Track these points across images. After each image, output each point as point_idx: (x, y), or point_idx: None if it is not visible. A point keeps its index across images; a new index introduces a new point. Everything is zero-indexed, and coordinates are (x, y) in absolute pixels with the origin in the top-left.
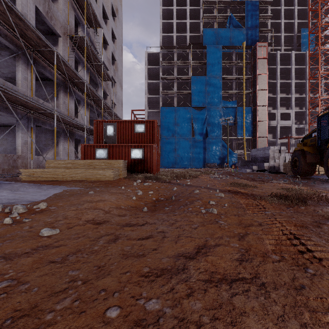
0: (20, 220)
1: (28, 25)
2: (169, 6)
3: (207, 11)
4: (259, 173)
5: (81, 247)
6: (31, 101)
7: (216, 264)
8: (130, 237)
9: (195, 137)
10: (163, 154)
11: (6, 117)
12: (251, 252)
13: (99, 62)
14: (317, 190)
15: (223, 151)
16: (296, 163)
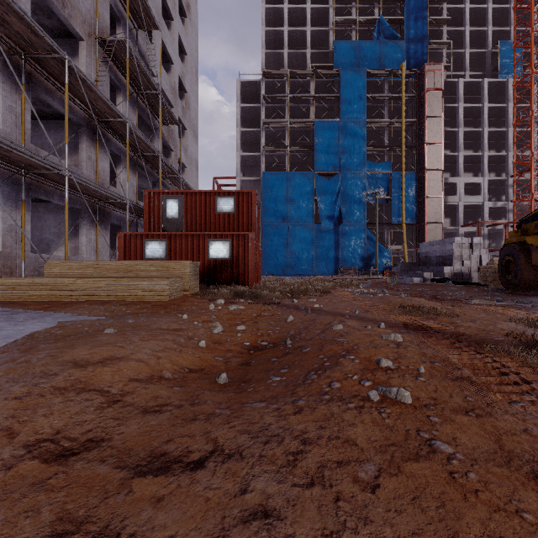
0: None
1: (9, 4)
2: (277, 4)
3: (341, 11)
4: (437, 285)
5: None
6: (14, 147)
7: None
8: None
9: (321, 223)
10: (266, 253)
11: None
12: None
13: (155, 89)
14: None
15: (369, 247)
16: (509, 266)
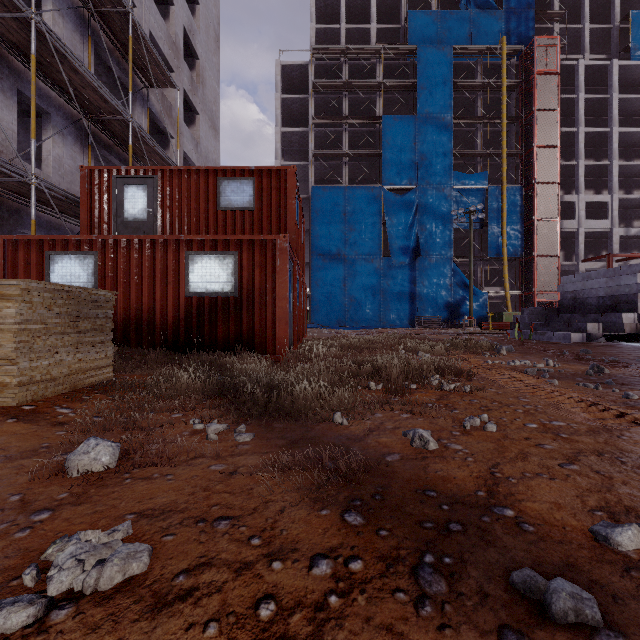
0: None
1: None
2: None
3: None
4: (633, 346)
5: None
6: None
7: None
8: None
9: (391, 256)
10: (316, 297)
11: None
12: None
13: (121, 3)
14: None
15: (456, 290)
16: None
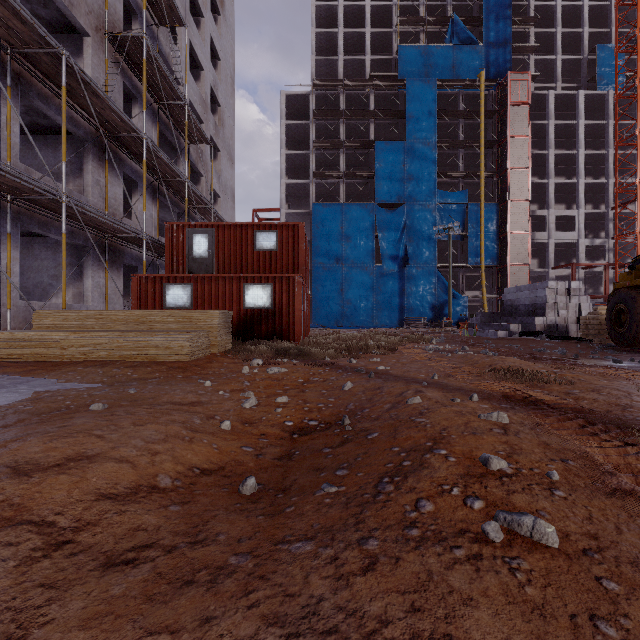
0: None
1: None
2: (329, 1)
3: (407, 10)
4: (528, 339)
5: None
6: None
7: None
8: None
9: (383, 265)
10: (317, 300)
11: None
12: None
13: (180, 99)
14: None
15: (440, 294)
16: (621, 317)
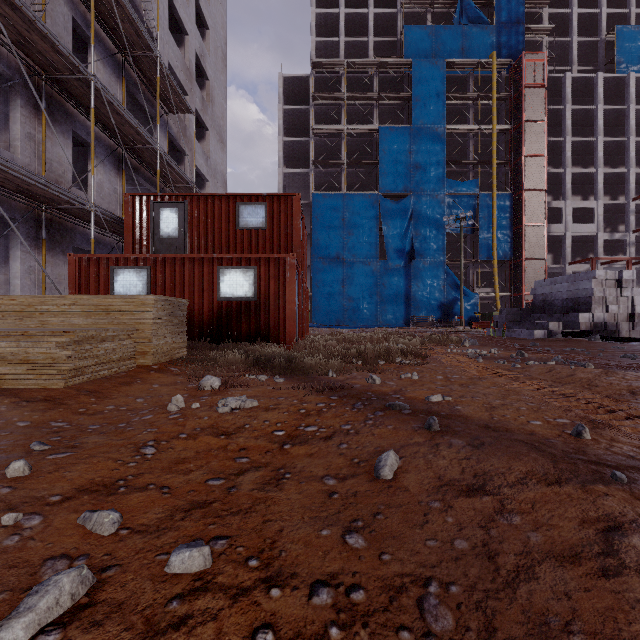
0: None
1: None
2: None
3: None
4: (579, 341)
5: None
6: None
7: None
8: None
9: (388, 259)
10: (317, 298)
11: None
12: None
13: (150, 50)
14: None
15: (449, 291)
16: None
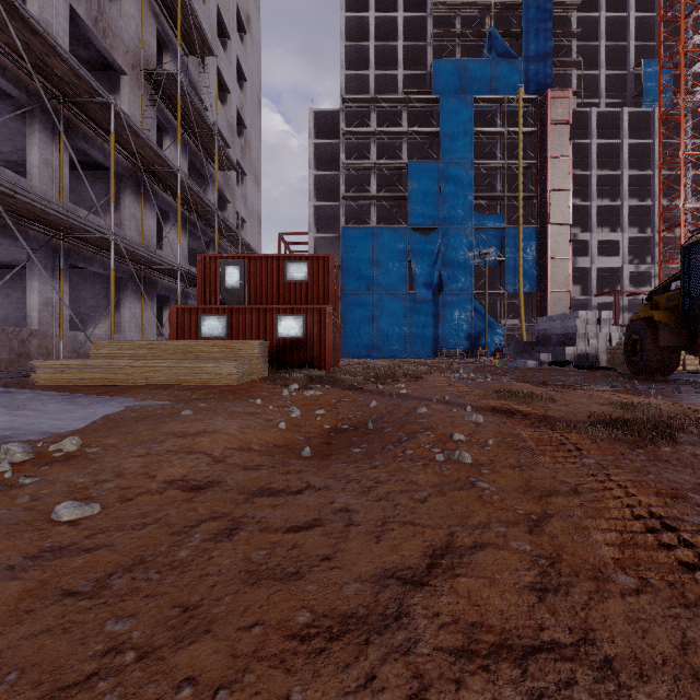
0: (12, 481)
1: (52, 46)
2: (360, 12)
3: (442, 21)
4: (555, 369)
5: (147, 550)
6: (59, 210)
7: (480, 602)
8: (267, 524)
9: (416, 292)
10: (347, 329)
11: (7, 247)
12: (564, 566)
13: (210, 129)
14: (692, 407)
15: (477, 323)
16: (636, 347)
